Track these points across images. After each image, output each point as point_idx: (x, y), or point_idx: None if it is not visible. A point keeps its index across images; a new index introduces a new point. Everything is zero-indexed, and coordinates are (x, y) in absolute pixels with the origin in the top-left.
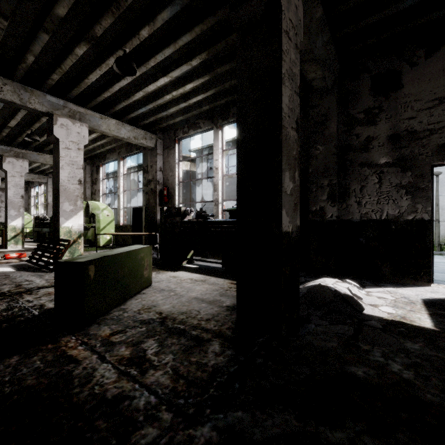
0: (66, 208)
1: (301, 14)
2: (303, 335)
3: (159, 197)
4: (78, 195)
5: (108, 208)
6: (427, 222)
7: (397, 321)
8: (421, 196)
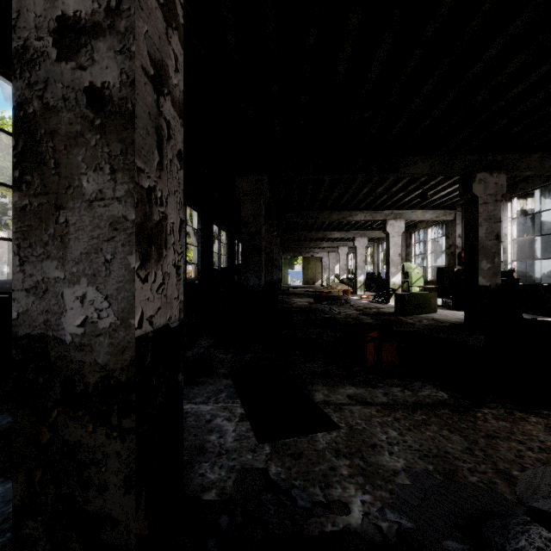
0: (392, 270)
1: (503, 181)
2: None
3: (458, 258)
4: (398, 262)
5: (417, 268)
6: None
7: None
8: None
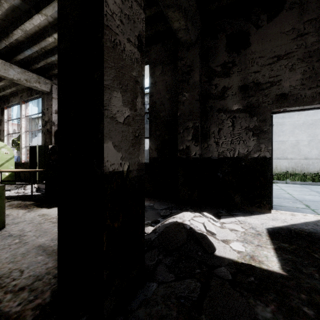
0: None
1: None
2: (135, 310)
3: (55, 136)
4: None
5: (6, 147)
6: (268, 159)
7: (246, 265)
8: (264, 137)
